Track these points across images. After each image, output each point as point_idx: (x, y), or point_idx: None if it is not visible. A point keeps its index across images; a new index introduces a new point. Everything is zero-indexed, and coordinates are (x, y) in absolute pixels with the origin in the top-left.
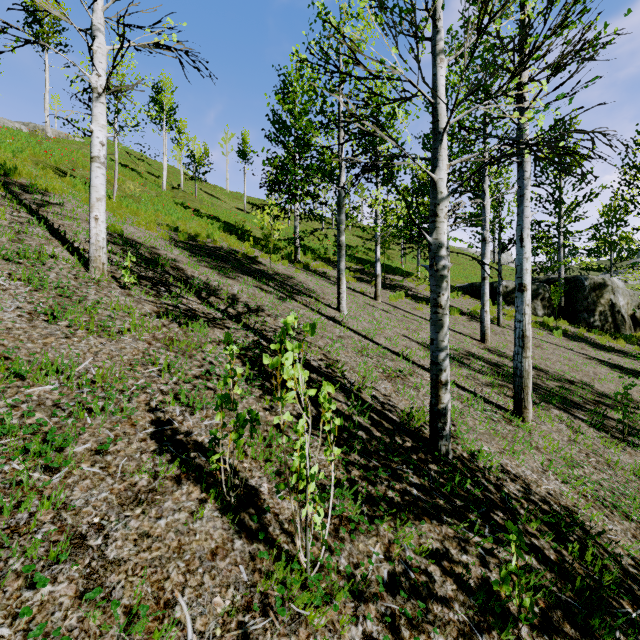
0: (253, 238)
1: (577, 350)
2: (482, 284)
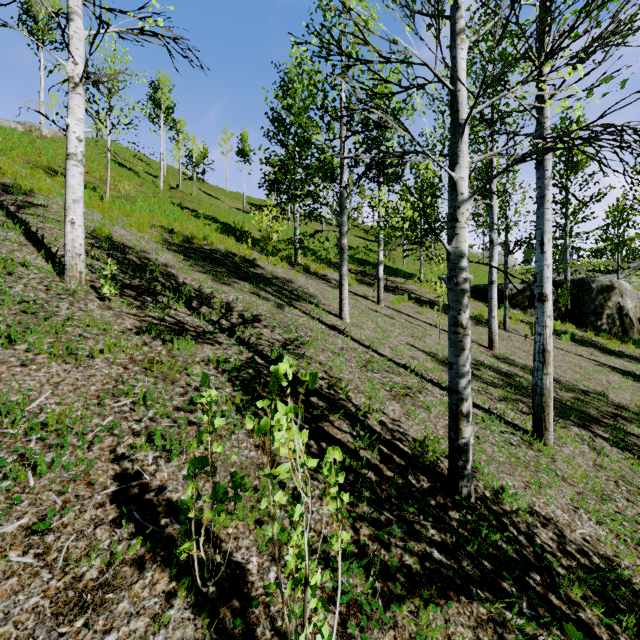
0: (252, 239)
1: (587, 356)
2: (490, 288)
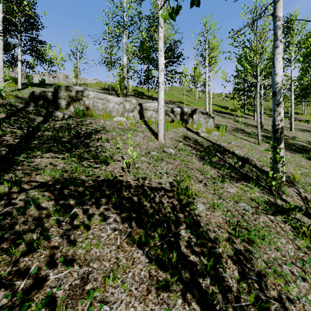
0: (229, 108)
1: None
2: None
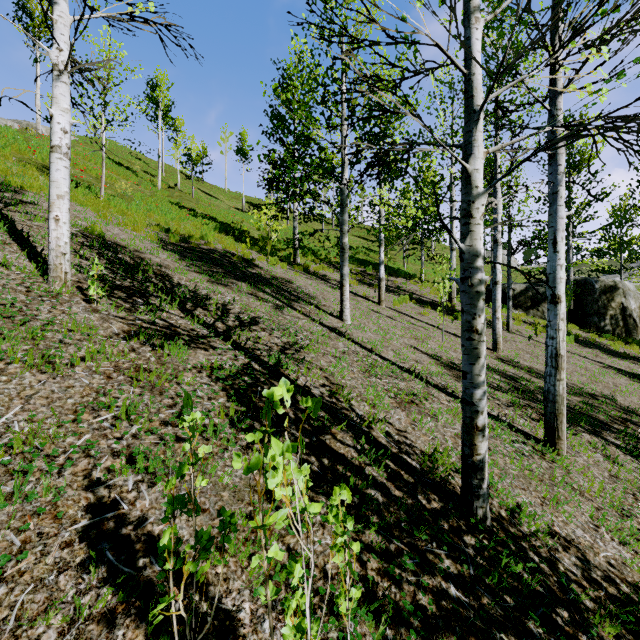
0: (250, 239)
1: (592, 358)
2: (494, 289)
